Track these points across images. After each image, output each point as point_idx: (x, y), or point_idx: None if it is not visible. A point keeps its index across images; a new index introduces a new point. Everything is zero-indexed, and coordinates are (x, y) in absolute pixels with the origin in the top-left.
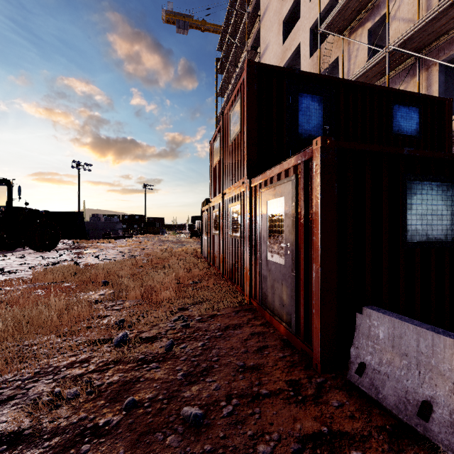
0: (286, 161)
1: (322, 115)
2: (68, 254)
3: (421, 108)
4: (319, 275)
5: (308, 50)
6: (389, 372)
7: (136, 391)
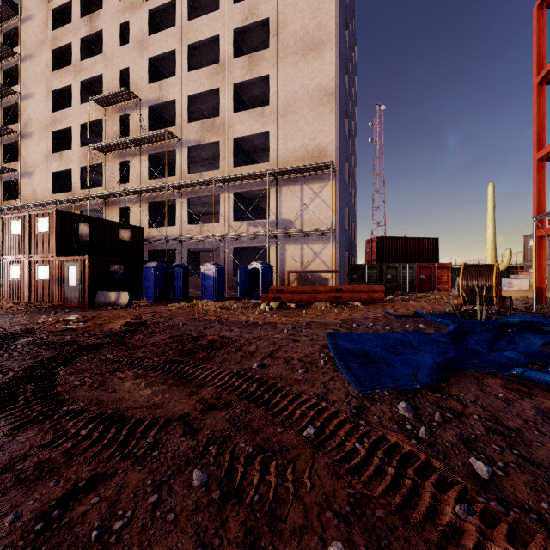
0: (77, 257)
1: (89, 231)
2: None
3: (131, 230)
4: (88, 286)
5: (80, 139)
6: (102, 301)
7: (42, 311)
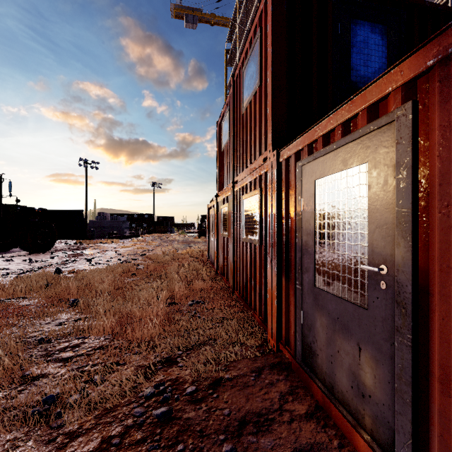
0: (374, 83)
1: (387, 54)
2: (61, 256)
3: None
4: None
5: None
6: None
7: None
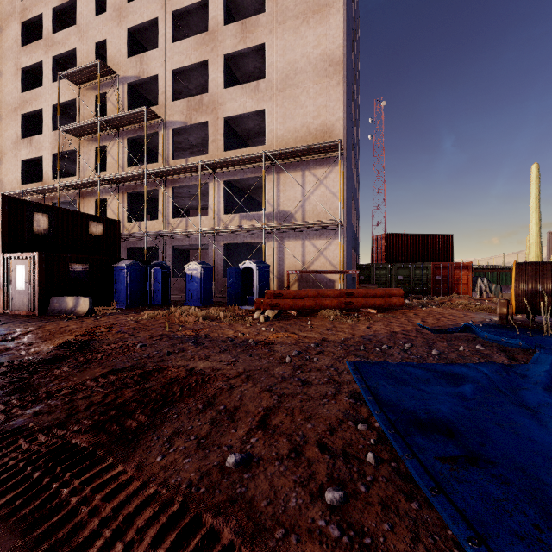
0: (26, 253)
1: (48, 223)
2: None
3: (104, 223)
4: (38, 289)
5: (52, 123)
6: (56, 308)
7: None
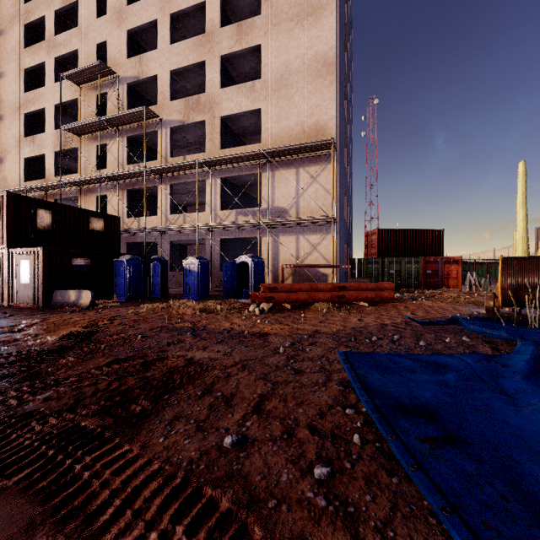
0: (31, 248)
1: (51, 219)
2: None
3: (105, 219)
4: (42, 283)
5: (54, 122)
6: (59, 301)
7: None
